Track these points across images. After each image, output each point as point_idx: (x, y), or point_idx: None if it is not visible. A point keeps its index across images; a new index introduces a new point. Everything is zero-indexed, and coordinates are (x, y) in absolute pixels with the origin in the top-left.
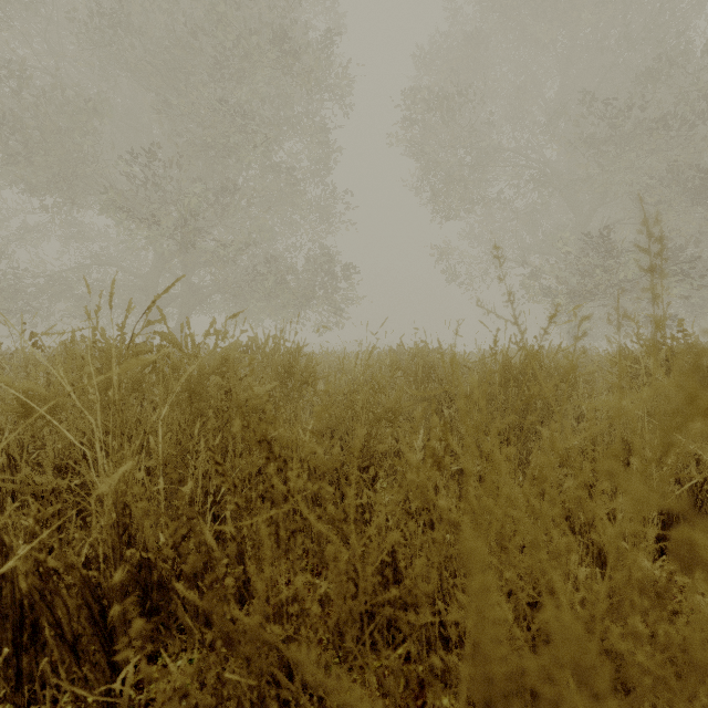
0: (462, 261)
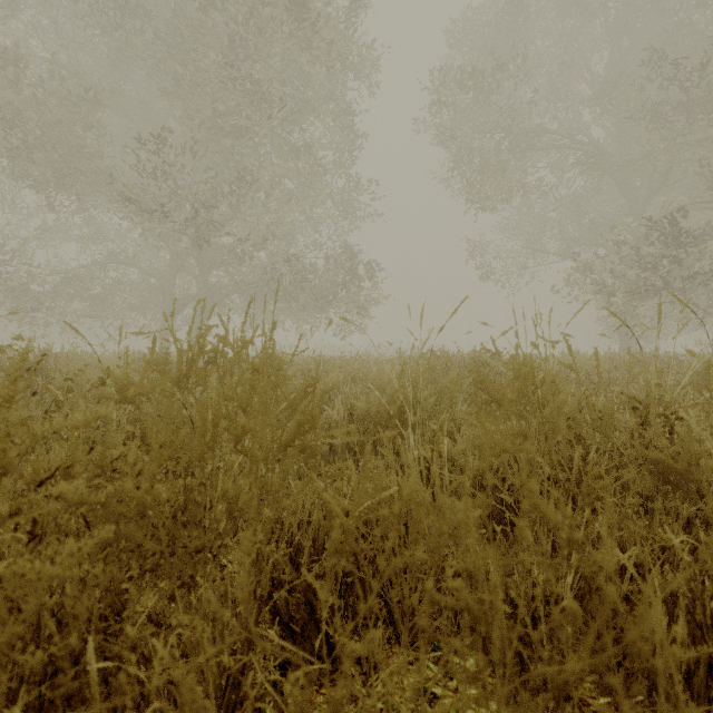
0: (499, 256)
